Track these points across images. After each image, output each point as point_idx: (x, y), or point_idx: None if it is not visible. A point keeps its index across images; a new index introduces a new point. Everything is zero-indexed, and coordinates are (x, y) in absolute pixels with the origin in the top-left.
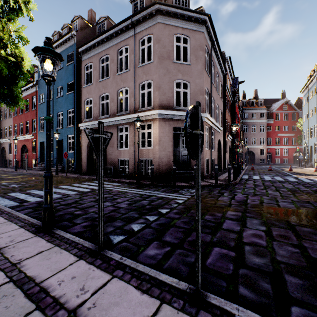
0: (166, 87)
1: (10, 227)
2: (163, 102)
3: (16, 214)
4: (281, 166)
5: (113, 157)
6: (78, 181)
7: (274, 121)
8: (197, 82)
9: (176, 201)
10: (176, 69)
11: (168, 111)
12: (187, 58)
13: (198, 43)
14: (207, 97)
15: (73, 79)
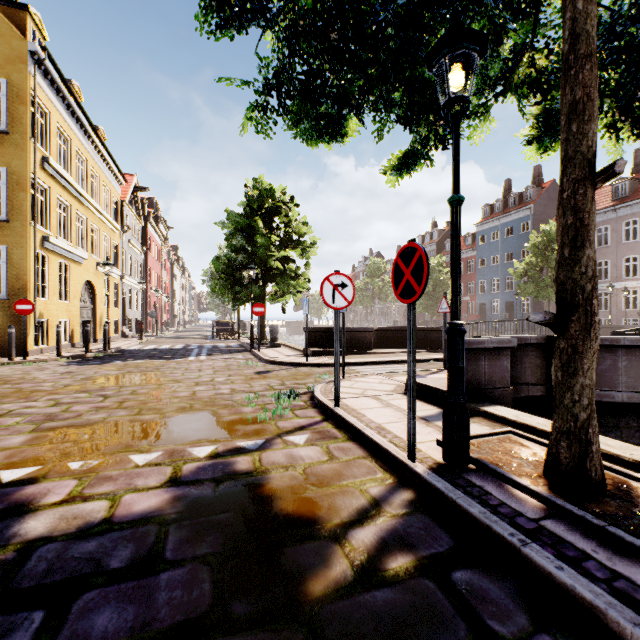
0: None
1: None
2: None
3: None
4: None
5: None
6: None
7: None
8: None
9: None
10: None
11: None
12: None
13: None
14: None
15: None
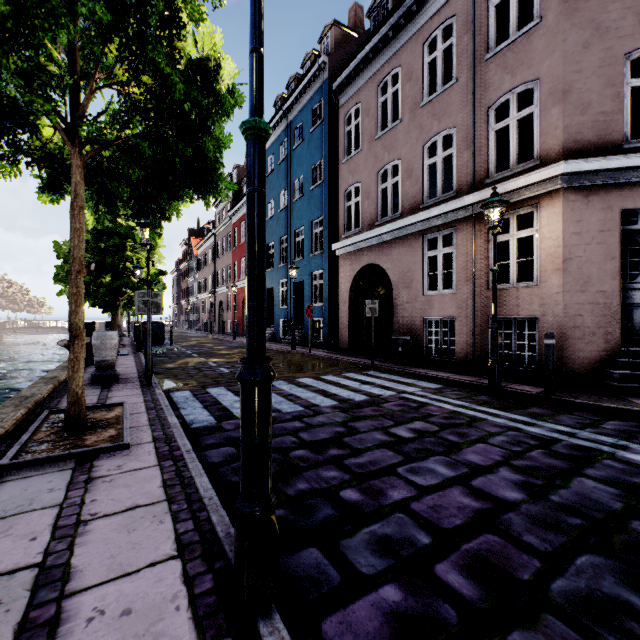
0: (592, 84)
1: (155, 536)
2: (580, 136)
3: (192, 468)
4: None
5: (411, 313)
6: (332, 368)
7: None
8: None
9: None
10: (631, 14)
11: (601, 159)
12: None
13: None
14: None
15: (322, 156)
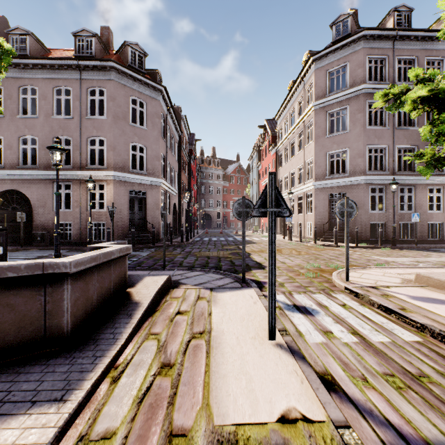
0: (122, 148)
1: None
2: (119, 164)
3: None
4: (234, 230)
5: (46, 220)
6: None
7: (230, 184)
8: (154, 148)
9: (141, 255)
10: (132, 132)
11: (124, 173)
12: (144, 122)
13: (155, 110)
14: (163, 162)
15: None
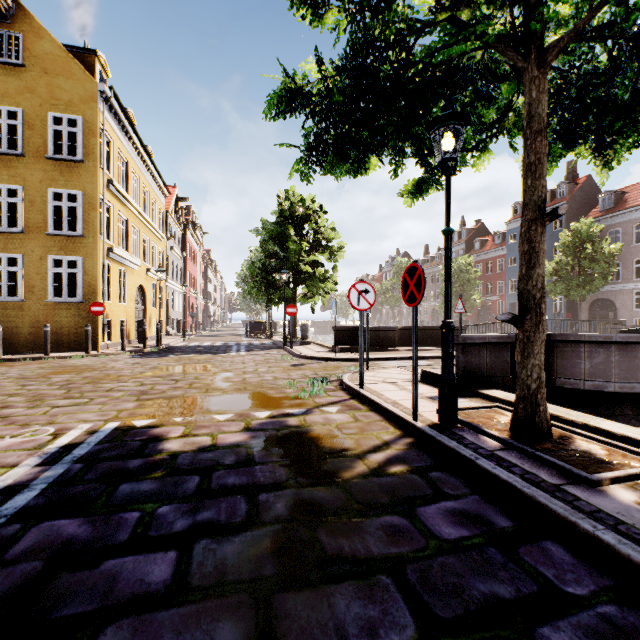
0: None
1: None
2: None
3: None
4: None
5: (626, 317)
6: None
7: None
8: None
9: None
10: None
11: None
12: None
13: None
14: None
15: None
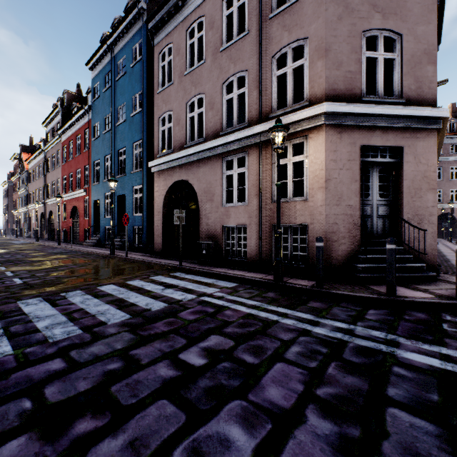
0: (343, 48)
1: None
2: (336, 86)
3: None
4: None
5: (213, 222)
6: (143, 272)
7: None
8: (421, 34)
9: None
10: (366, 3)
11: (350, 104)
12: None
13: None
14: None
15: (141, 88)
